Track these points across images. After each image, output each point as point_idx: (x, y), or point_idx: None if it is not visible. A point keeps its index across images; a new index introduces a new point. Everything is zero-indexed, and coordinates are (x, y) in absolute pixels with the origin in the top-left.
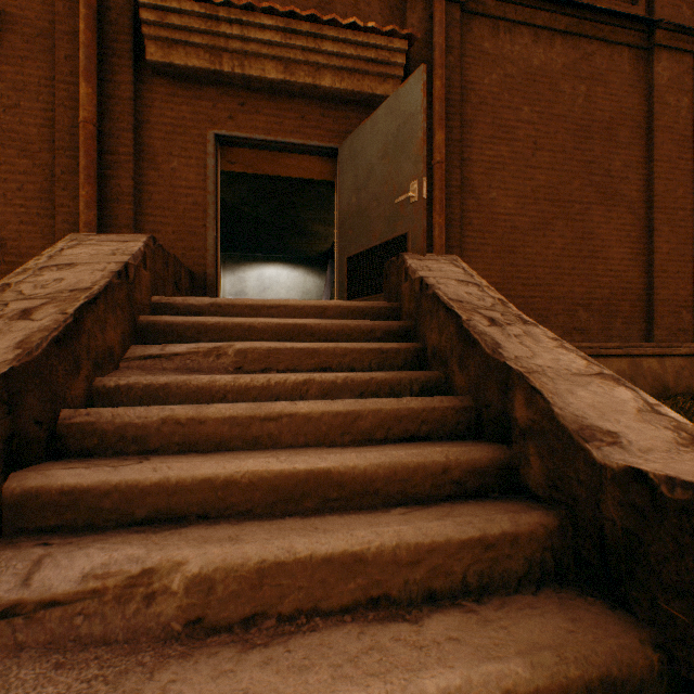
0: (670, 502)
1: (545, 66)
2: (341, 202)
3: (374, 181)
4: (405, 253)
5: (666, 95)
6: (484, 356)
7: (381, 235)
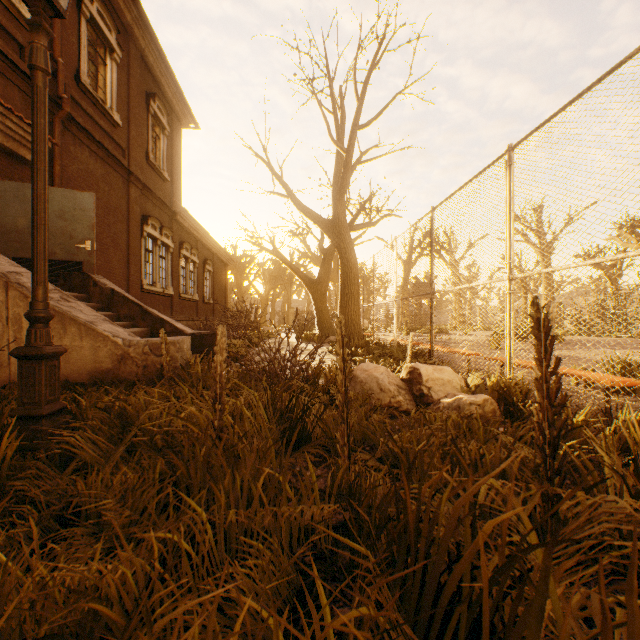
0: (198, 336)
1: (95, 171)
2: (3, 218)
3: (51, 224)
4: (87, 272)
5: (134, 205)
6: (155, 317)
7: (58, 256)
